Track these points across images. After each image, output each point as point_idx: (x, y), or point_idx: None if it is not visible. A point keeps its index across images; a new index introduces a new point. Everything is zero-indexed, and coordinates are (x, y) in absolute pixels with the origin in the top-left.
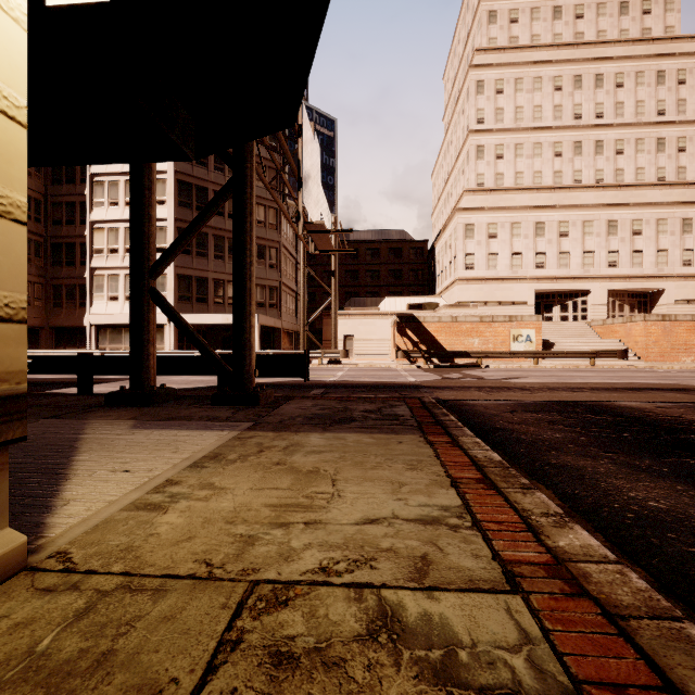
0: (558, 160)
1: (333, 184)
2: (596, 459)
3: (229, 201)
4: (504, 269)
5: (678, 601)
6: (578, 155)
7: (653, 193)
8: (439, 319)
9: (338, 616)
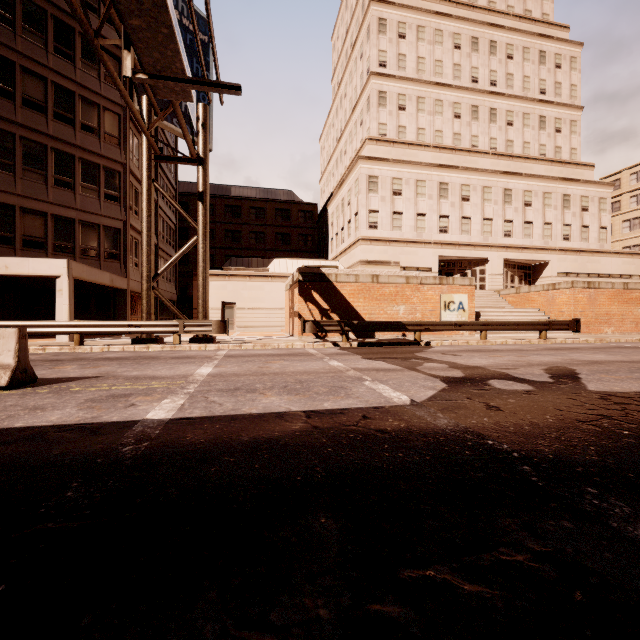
0: (457, 121)
1: (208, 104)
2: None
3: (25, 78)
4: (409, 231)
5: None
6: (475, 120)
7: (538, 168)
8: (355, 279)
9: None
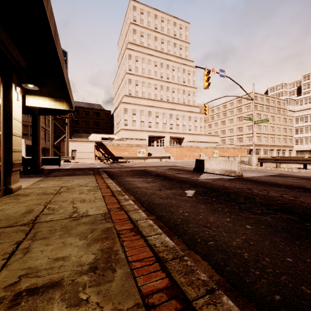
0: (156, 90)
1: None
2: (128, 177)
3: None
4: (138, 127)
5: (120, 186)
6: (162, 90)
7: (182, 107)
8: (112, 145)
9: (75, 186)
